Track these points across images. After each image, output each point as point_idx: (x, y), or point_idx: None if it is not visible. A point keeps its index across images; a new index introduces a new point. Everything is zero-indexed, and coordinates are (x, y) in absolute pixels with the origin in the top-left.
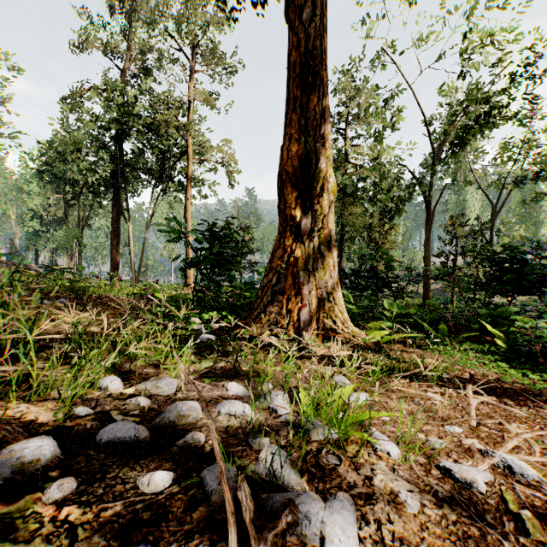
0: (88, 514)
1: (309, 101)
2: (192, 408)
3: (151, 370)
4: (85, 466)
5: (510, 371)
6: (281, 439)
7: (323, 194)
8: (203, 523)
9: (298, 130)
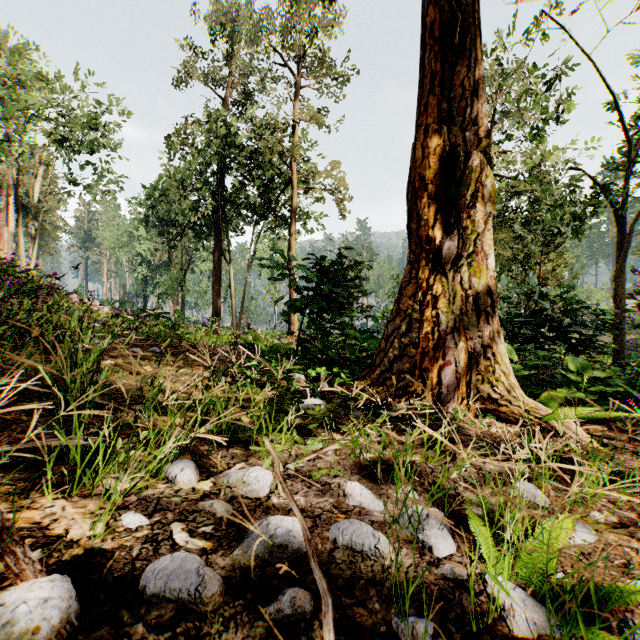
0: None
1: (454, 74)
2: (292, 532)
3: (239, 451)
4: None
5: None
6: (453, 626)
7: (476, 204)
8: None
9: (437, 117)
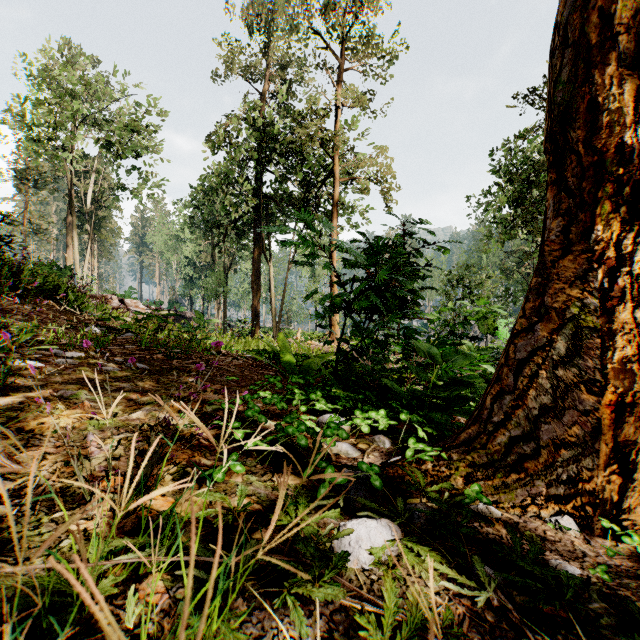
0: None
1: None
2: None
3: None
4: None
5: None
6: None
7: None
8: None
9: None
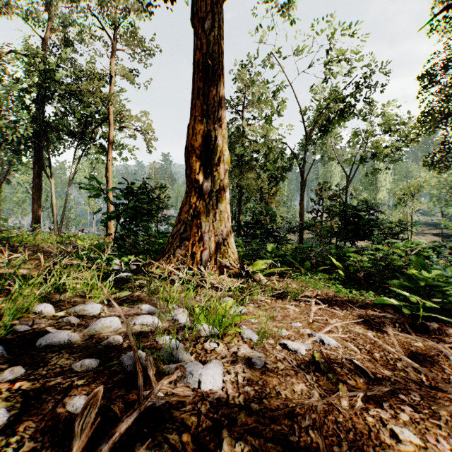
0: (36, 384)
1: (210, 91)
2: (113, 321)
3: (78, 299)
4: (30, 360)
5: (342, 289)
6: (179, 336)
7: (220, 164)
8: (121, 383)
9: (201, 113)
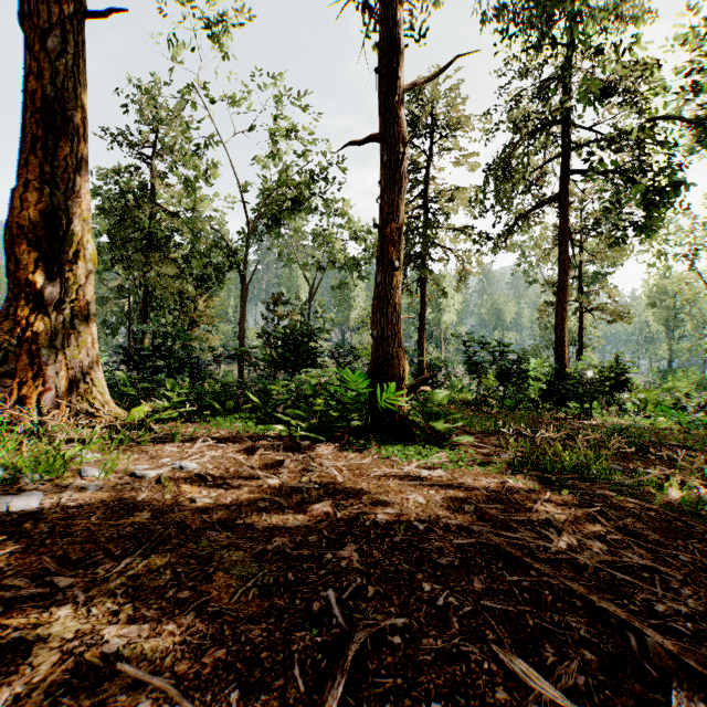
0: None
1: (59, 147)
2: None
3: None
4: None
5: (250, 426)
6: None
7: (78, 261)
8: None
9: (41, 177)
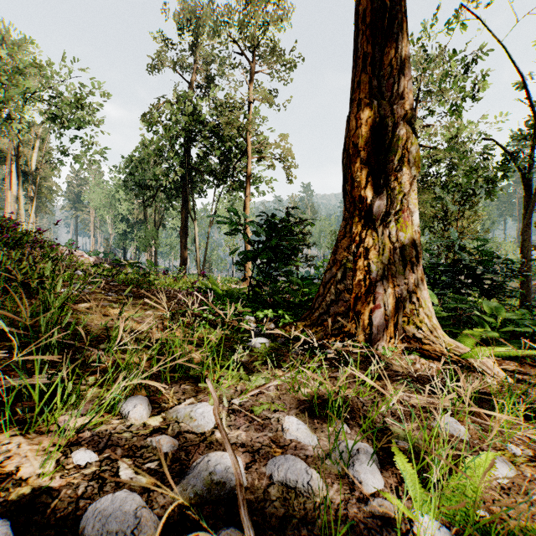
0: None
1: (383, 55)
2: (231, 468)
3: (190, 386)
4: None
5: None
6: None
7: (402, 168)
8: None
9: (369, 93)
